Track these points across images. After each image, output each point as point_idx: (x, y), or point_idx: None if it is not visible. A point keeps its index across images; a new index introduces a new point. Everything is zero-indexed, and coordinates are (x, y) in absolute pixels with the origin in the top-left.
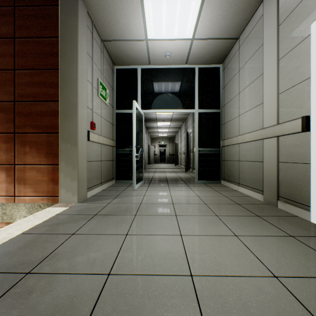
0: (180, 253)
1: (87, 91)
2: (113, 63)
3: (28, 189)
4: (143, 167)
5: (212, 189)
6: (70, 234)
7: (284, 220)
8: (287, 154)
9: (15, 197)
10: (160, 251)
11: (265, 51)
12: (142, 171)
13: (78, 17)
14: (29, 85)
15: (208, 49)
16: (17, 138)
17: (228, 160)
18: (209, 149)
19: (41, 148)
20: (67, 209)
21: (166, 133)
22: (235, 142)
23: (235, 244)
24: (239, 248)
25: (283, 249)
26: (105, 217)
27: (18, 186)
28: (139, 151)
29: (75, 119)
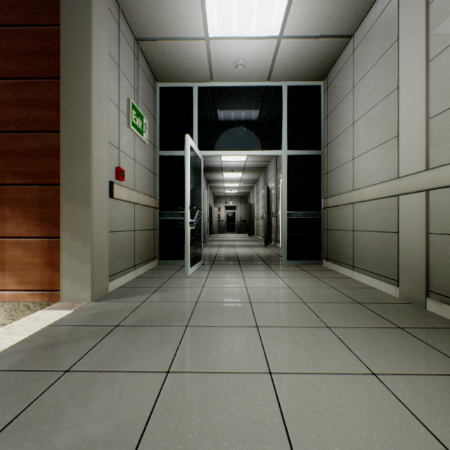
0: (274, 422)
1: (110, 116)
2: (155, 79)
3: (9, 278)
4: (202, 239)
5: (310, 275)
6: (62, 371)
7: (449, 337)
8: (446, 220)
9: None
10: (231, 416)
11: (402, 49)
12: (200, 246)
13: None
14: (10, 105)
15: (304, 54)
16: None
17: (335, 229)
18: (303, 213)
19: (30, 210)
20: (70, 313)
21: (236, 189)
22: (347, 201)
23: (379, 397)
24: (388, 407)
25: None
26: (133, 332)
27: None
28: (195, 216)
29: (87, 161)
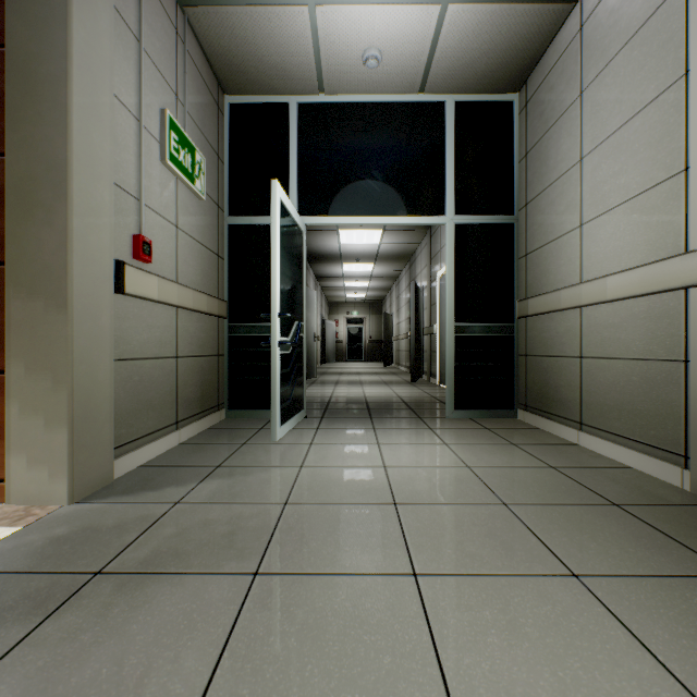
0: None
1: (119, 134)
2: (221, 88)
3: None
4: (304, 373)
5: (501, 439)
6: None
7: None
8: None
9: None
10: None
11: None
12: (301, 385)
13: None
14: None
15: (488, 38)
16: None
17: (542, 356)
18: (483, 326)
19: None
20: (10, 536)
21: (364, 291)
22: (568, 303)
23: None
24: None
25: None
26: (128, 595)
27: None
28: (291, 330)
29: (61, 215)
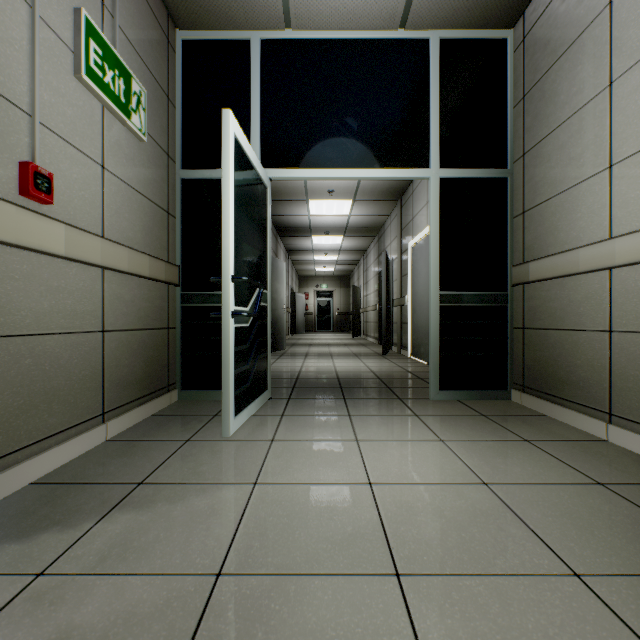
0: None
1: None
2: (172, 20)
3: None
4: (267, 348)
5: (507, 431)
6: None
7: None
8: None
9: None
10: None
11: None
12: (264, 363)
13: None
14: None
15: None
16: None
17: (548, 329)
18: (472, 294)
19: None
20: None
21: (333, 265)
22: (591, 264)
23: None
24: None
25: None
26: None
27: None
28: (251, 299)
29: None
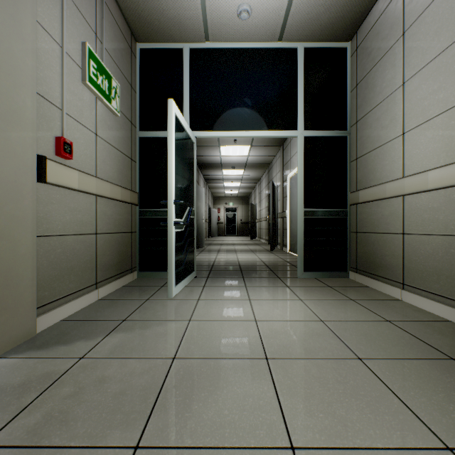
0: None
1: (42, 54)
2: (134, 37)
3: None
4: (194, 245)
5: (342, 295)
6: None
7: None
8: None
9: None
10: None
11: None
12: (192, 254)
13: None
14: None
15: None
16: None
17: (370, 232)
18: (324, 211)
19: None
20: None
21: (237, 189)
22: (393, 192)
23: None
24: None
25: None
26: None
27: None
28: (184, 214)
29: None
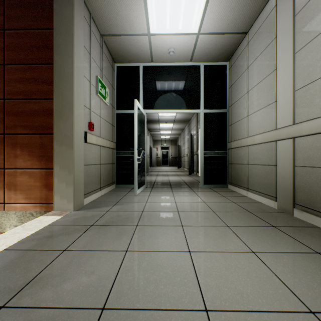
0: (191, 276)
1: (84, 88)
2: (114, 61)
3: (19, 195)
4: (145, 170)
5: (219, 194)
6: (61, 250)
7: (305, 232)
8: (305, 157)
9: (5, 204)
10: (166, 273)
11: (278, 44)
12: (144, 175)
13: (74, 6)
14: (20, 82)
15: (215, 44)
16: (6, 139)
17: (236, 163)
18: (215, 152)
19: (33, 151)
20: (61, 218)
21: (169, 135)
22: (243, 144)
23: (254, 264)
24: (259, 269)
25: (312, 270)
26: (103, 229)
27: (8, 192)
28: (141, 154)
29: (71, 118)
